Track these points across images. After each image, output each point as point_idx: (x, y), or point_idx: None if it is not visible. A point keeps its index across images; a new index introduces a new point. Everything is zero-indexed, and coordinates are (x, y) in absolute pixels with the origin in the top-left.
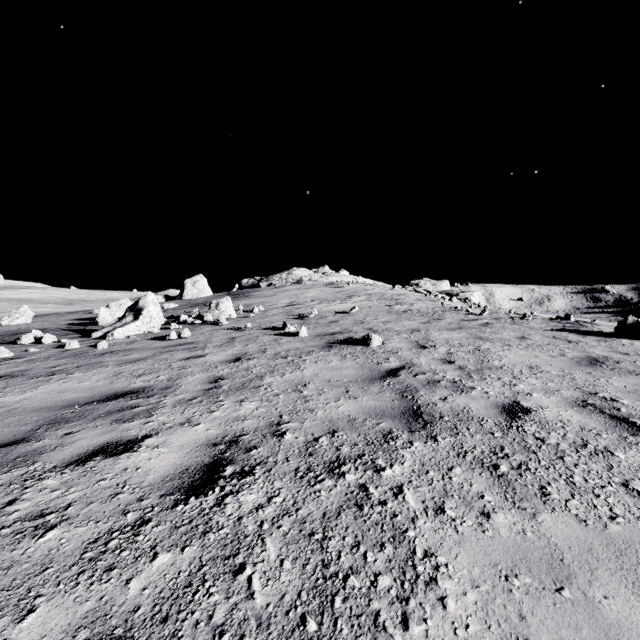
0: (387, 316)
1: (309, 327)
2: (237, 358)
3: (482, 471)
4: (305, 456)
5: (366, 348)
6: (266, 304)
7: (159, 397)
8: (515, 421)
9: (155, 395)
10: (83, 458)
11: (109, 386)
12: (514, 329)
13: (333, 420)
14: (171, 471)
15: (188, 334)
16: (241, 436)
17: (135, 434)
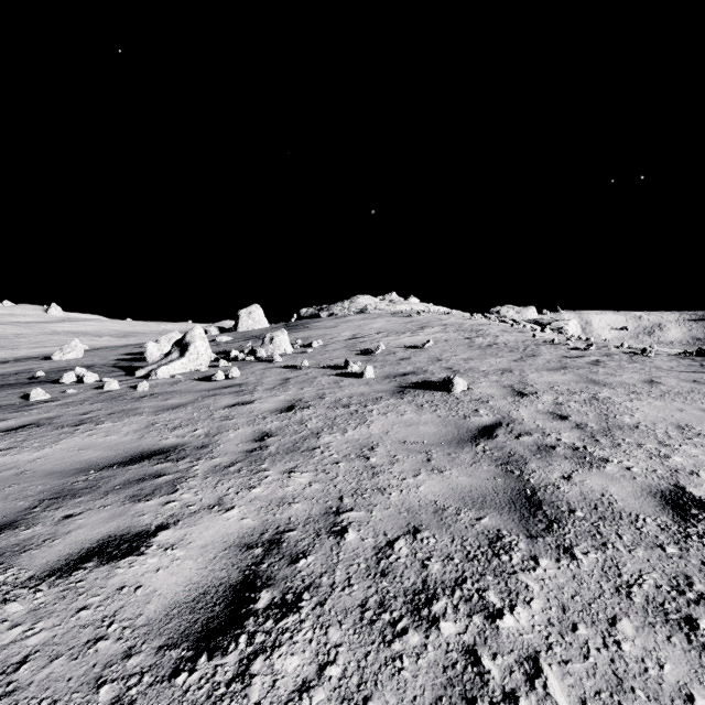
0: (468, 352)
1: (375, 366)
2: (290, 406)
3: (670, 632)
4: (375, 577)
5: (447, 395)
6: (326, 337)
7: (191, 460)
8: (691, 524)
9: (187, 457)
10: (71, 563)
11: (137, 442)
12: (636, 369)
13: (413, 509)
14: (182, 596)
15: (237, 374)
16: (286, 532)
17: (148, 522)
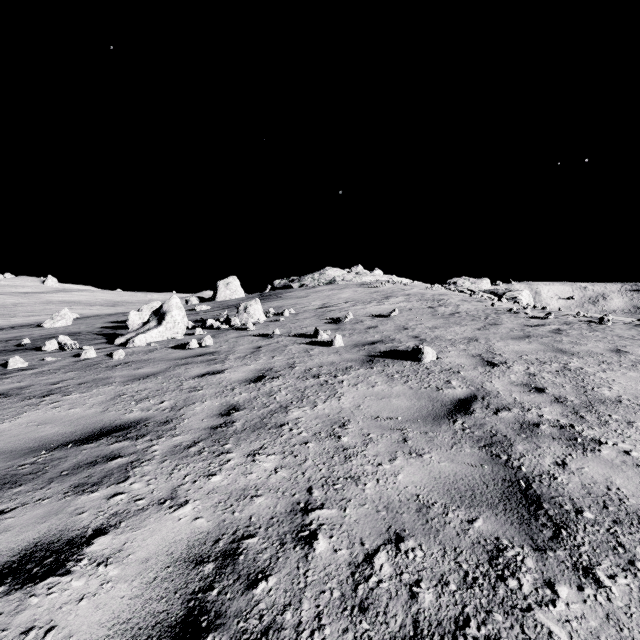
0: (432, 320)
1: (344, 334)
2: (259, 376)
3: None
4: (352, 613)
5: (417, 364)
6: (297, 306)
7: (151, 439)
8: None
9: (147, 435)
10: None
11: (99, 416)
12: (598, 338)
13: (392, 506)
14: None
15: (210, 342)
16: (244, 539)
17: (85, 524)
